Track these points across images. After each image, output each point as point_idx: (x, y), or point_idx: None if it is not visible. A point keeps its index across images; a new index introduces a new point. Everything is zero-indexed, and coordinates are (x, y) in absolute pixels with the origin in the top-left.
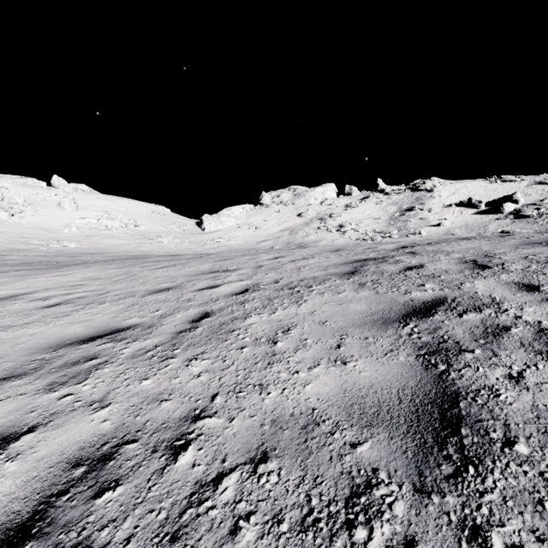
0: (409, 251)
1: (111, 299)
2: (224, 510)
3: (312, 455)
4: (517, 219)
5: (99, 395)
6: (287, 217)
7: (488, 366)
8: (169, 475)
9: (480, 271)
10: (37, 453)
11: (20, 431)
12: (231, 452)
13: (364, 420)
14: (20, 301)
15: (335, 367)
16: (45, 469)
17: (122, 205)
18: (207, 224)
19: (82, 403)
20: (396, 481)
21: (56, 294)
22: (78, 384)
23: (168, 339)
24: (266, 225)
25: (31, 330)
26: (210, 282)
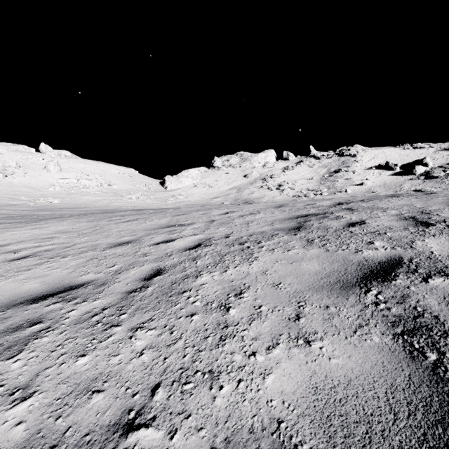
0: (346, 207)
1: (74, 252)
2: None
3: None
4: (427, 179)
5: (26, 377)
6: (235, 178)
7: None
8: None
9: (425, 228)
10: None
11: None
12: None
13: None
14: None
15: (298, 349)
16: None
17: (98, 168)
18: (169, 184)
19: (3, 390)
20: None
21: (27, 246)
22: (9, 359)
23: (117, 300)
24: (218, 184)
25: None
26: (166, 236)
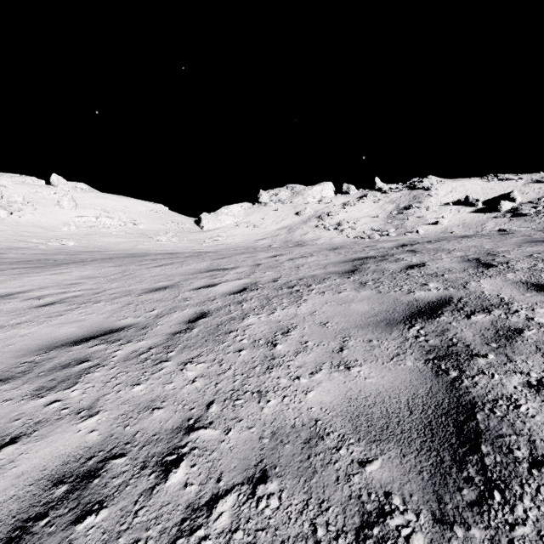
0: (409, 249)
1: (107, 298)
2: (219, 541)
3: (316, 474)
4: (514, 217)
5: (88, 401)
6: (285, 216)
7: (503, 372)
8: (158, 497)
9: (485, 269)
10: (17, 468)
11: (2, 442)
12: (227, 470)
13: (372, 434)
14: (15, 300)
15: (338, 373)
16: (24, 487)
17: (121, 204)
18: (205, 223)
19: (69, 411)
20: (412, 508)
21: (52, 292)
22: (66, 390)
23: (162, 341)
24: (264, 223)
25: (23, 330)
26: (207, 281)
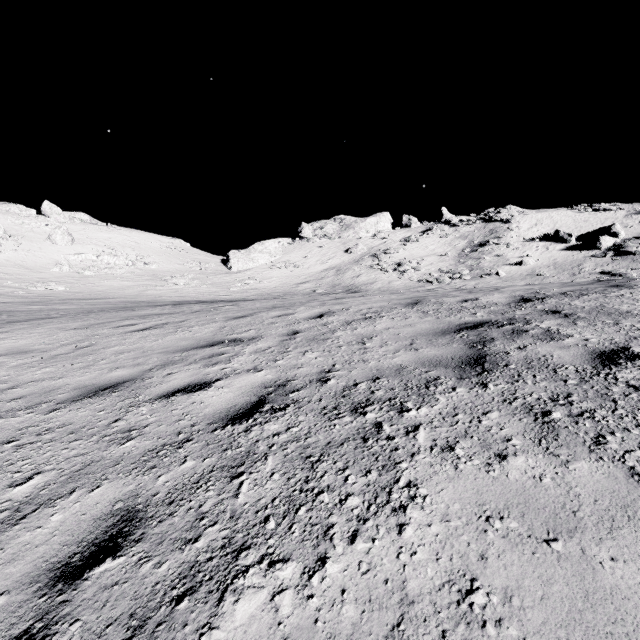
0: (546, 308)
1: None
2: None
3: None
4: (619, 256)
5: None
6: (332, 254)
7: None
8: None
9: None
10: None
11: None
12: None
13: None
14: None
15: None
16: None
17: (130, 239)
18: (234, 262)
19: None
20: None
21: None
22: None
23: None
24: (307, 263)
25: None
26: (197, 372)
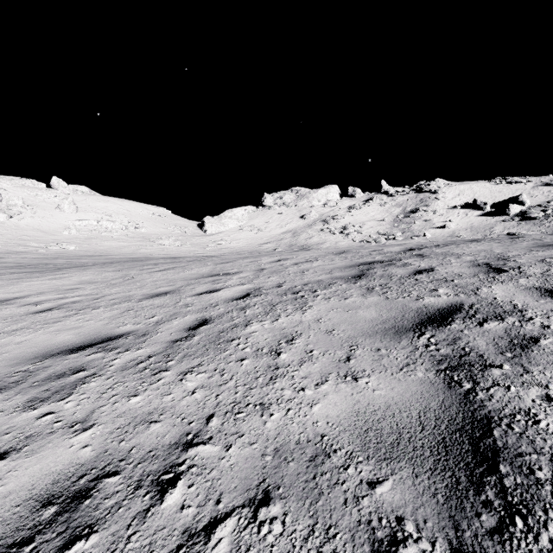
0: (417, 253)
1: (106, 304)
2: None
3: (322, 496)
4: (523, 221)
5: (82, 414)
6: (289, 219)
7: (520, 384)
8: (152, 520)
9: (496, 274)
10: (4, 487)
11: None
12: (227, 490)
13: (382, 451)
14: (12, 306)
15: (345, 384)
16: (11, 508)
17: (123, 207)
18: (209, 226)
19: (62, 424)
20: (426, 536)
21: (50, 298)
22: (60, 401)
23: (162, 349)
24: (268, 227)
25: (18, 337)
26: (209, 286)
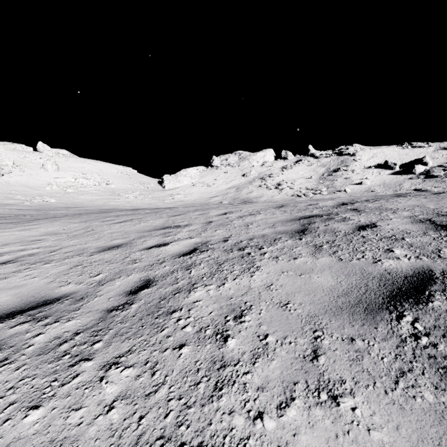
0: (351, 208)
1: (59, 257)
2: None
3: None
4: (427, 179)
5: None
6: (233, 177)
7: None
8: None
9: None
10: None
11: None
12: None
13: None
14: None
15: (321, 409)
16: None
17: (96, 167)
18: (167, 183)
19: None
20: None
21: (12, 250)
22: None
23: (94, 321)
24: (216, 183)
25: None
26: (160, 240)
